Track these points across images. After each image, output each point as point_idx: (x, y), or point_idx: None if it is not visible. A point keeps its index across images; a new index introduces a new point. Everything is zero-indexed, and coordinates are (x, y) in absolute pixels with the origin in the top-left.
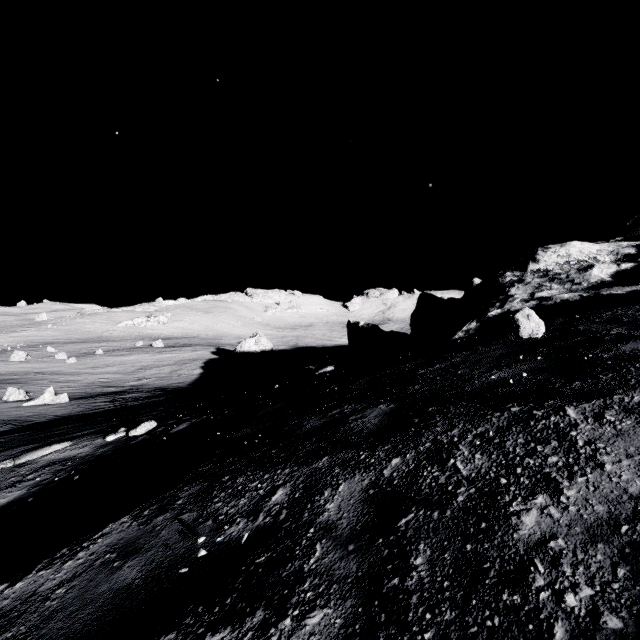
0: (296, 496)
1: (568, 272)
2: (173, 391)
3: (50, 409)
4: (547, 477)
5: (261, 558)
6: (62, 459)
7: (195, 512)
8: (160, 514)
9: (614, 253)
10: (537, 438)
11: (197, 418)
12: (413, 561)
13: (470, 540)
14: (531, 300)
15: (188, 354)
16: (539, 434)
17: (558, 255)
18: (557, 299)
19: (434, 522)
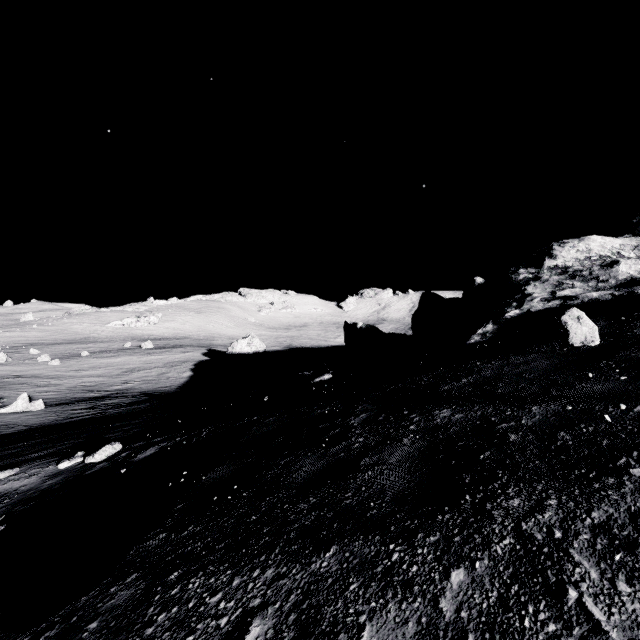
0: None
1: (590, 268)
2: (159, 396)
3: (21, 418)
4: None
5: None
6: None
7: None
8: None
9: (639, 248)
10: None
11: (169, 440)
12: None
13: None
14: (553, 299)
15: (178, 356)
16: None
17: (577, 250)
18: (584, 298)
19: None
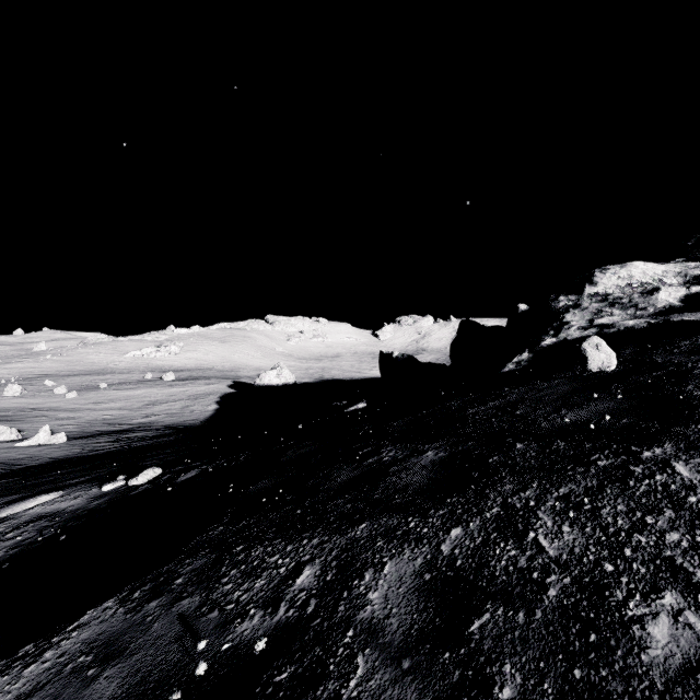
0: (328, 579)
1: (631, 296)
2: (184, 429)
3: (45, 450)
4: (671, 564)
5: (282, 674)
6: (49, 513)
7: (198, 597)
8: (153, 598)
9: (682, 275)
10: (643, 505)
11: (208, 464)
12: (498, 693)
13: (577, 661)
14: (590, 327)
15: (202, 388)
16: (645, 499)
17: (618, 277)
18: (620, 326)
19: (520, 628)
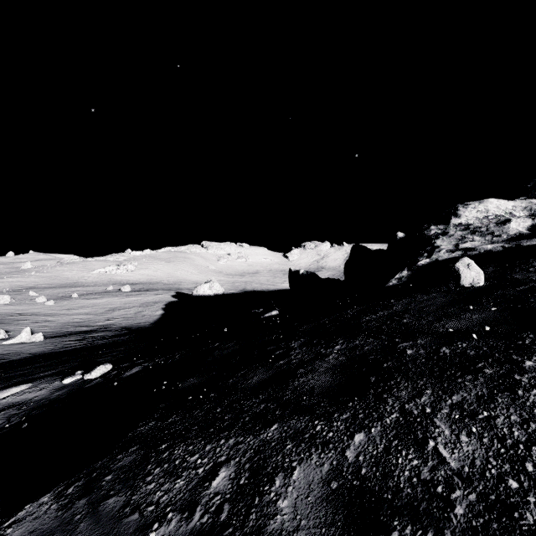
0: (241, 482)
1: (487, 225)
2: (137, 330)
3: (26, 347)
4: None
5: None
6: (18, 402)
7: (123, 496)
8: (84, 494)
9: (528, 209)
10: (535, 416)
11: (150, 362)
12: None
13: None
14: (456, 250)
15: (151, 297)
16: None
17: (477, 211)
18: (481, 250)
19: None
